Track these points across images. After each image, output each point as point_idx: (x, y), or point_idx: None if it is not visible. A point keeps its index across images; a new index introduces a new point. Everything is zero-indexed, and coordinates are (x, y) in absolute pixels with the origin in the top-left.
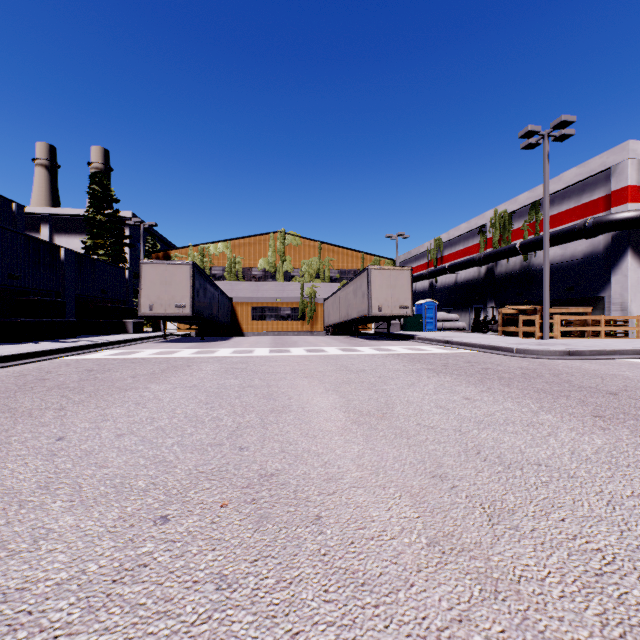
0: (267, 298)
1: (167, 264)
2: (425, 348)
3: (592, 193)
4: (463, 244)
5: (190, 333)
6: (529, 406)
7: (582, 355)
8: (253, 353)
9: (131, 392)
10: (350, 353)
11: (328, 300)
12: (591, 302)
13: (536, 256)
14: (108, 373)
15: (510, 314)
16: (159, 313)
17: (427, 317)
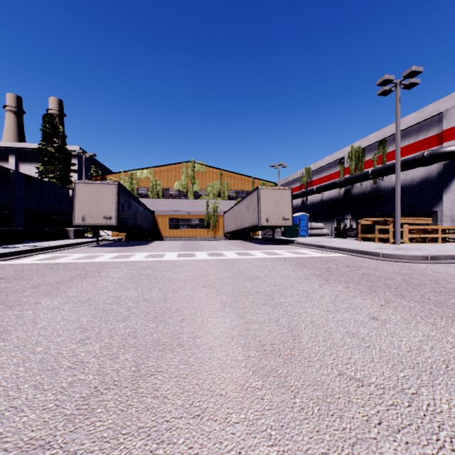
0: (181, 211)
1: (97, 184)
2: (305, 252)
3: (427, 132)
4: (327, 172)
5: (122, 238)
6: (450, 332)
7: (439, 259)
8: (163, 257)
9: (13, 311)
10: (245, 257)
11: (227, 213)
12: (426, 215)
13: (383, 180)
14: (15, 282)
15: (365, 224)
16: (90, 223)
17: (301, 226)
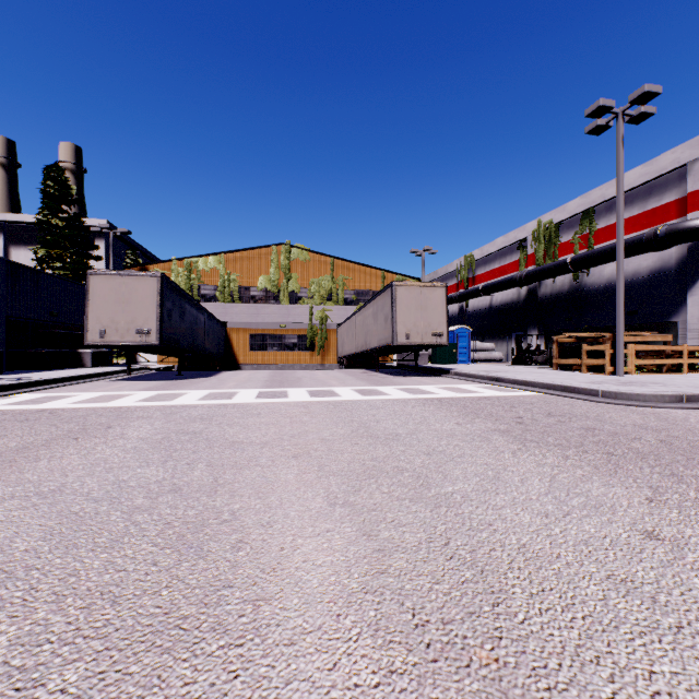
0: (269, 324)
1: (125, 275)
2: (470, 388)
3: (661, 196)
4: (499, 261)
5: (173, 366)
6: None
7: None
8: (232, 398)
9: None
10: (371, 398)
11: (342, 326)
12: (660, 328)
13: (589, 274)
14: None
15: (561, 343)
16: (113, 341)
17: (459, 346)
